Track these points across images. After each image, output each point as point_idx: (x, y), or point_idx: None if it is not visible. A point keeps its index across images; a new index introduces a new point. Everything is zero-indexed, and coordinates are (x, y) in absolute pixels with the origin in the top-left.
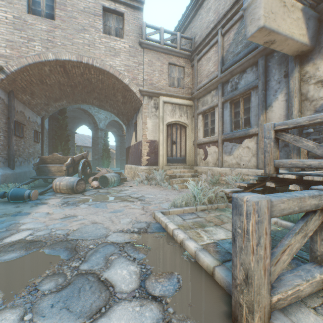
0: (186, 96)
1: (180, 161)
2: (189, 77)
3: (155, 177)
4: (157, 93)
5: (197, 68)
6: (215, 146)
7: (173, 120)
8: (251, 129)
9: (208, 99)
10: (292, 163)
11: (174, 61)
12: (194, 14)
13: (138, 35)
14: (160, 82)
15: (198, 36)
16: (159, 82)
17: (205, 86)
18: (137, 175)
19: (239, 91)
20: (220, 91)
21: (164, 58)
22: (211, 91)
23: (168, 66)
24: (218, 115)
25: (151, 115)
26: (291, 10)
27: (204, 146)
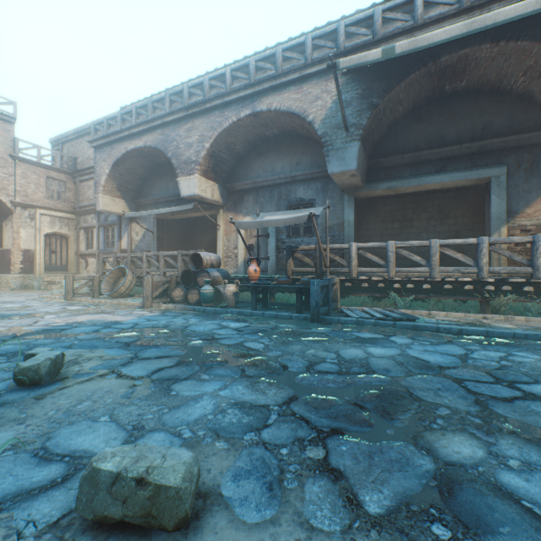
0: (69, 210)
1: (62, 269)
2: (72, 192)
3: (32, 284)
4: (34, 205)
5: (80, 187)
6: (94, 258)
7: (53, 232)
8: (114, 250)
9: (89, 219)
10: (107, 270)
11: (54, 176)
12: (77, 137)
13: (10, 146)
14: (38, 194)
15: (81, 160)
16: (36, 194)
17: (87, 207)
18: (5, 284)
19: (109, 223)
20: (97, 217)
21: (43, 172)
22: (92, 214)
23: (47, 180)
24: (96, 235)
25: (26, 225)
26: (119, 202)
27: (86, 257)
